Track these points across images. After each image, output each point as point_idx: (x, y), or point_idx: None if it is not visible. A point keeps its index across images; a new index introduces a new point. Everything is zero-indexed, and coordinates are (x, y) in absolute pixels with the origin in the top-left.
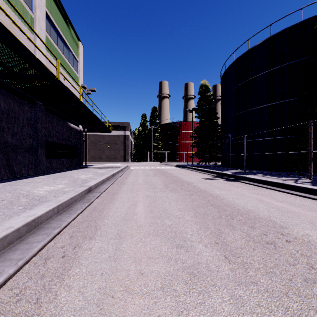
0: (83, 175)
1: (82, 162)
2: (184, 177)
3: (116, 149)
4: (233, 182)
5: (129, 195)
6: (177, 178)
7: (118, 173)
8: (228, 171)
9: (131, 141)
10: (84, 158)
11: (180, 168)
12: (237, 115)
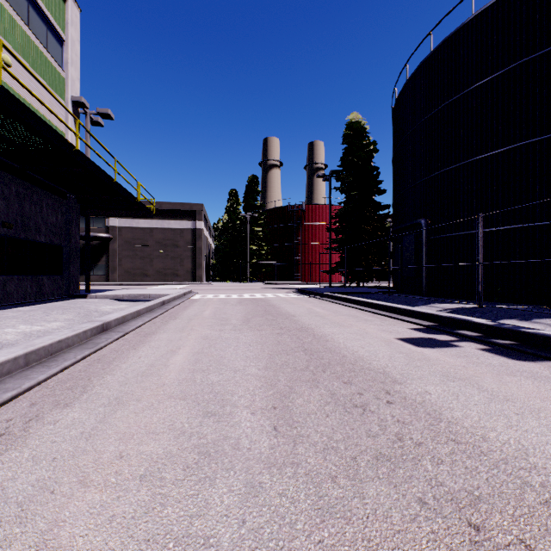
0: (25, 323)
1: (78, 284)
2: (336, 330)
3: (177, 256)
4: (538, 362)
5: None
6: (315, 336)
7: (137, 317)
8: (429, 305)
9: (207, 243)
10: (112, 274)
11: (307, 296)
12: (442, 173)
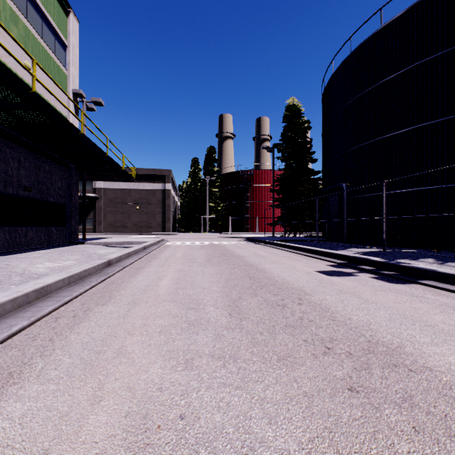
0: (49, 261)
1: (77, 234)
2: (273, 266)
3: (150, 212)
4: (406, 284)
5: (39, 414)
6: (258, 270)
7: (128, 257)
8: (347, 249)
9: (174, 201)
10: (98, 226)
11: (254, 243)
12: (359, 148)
